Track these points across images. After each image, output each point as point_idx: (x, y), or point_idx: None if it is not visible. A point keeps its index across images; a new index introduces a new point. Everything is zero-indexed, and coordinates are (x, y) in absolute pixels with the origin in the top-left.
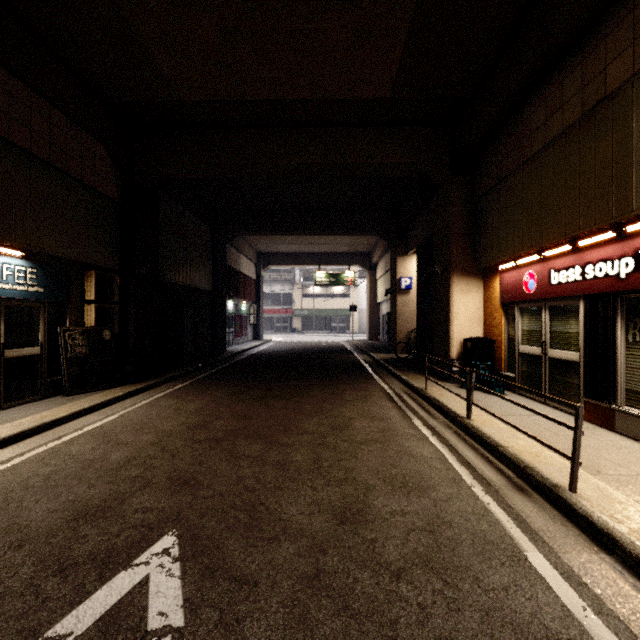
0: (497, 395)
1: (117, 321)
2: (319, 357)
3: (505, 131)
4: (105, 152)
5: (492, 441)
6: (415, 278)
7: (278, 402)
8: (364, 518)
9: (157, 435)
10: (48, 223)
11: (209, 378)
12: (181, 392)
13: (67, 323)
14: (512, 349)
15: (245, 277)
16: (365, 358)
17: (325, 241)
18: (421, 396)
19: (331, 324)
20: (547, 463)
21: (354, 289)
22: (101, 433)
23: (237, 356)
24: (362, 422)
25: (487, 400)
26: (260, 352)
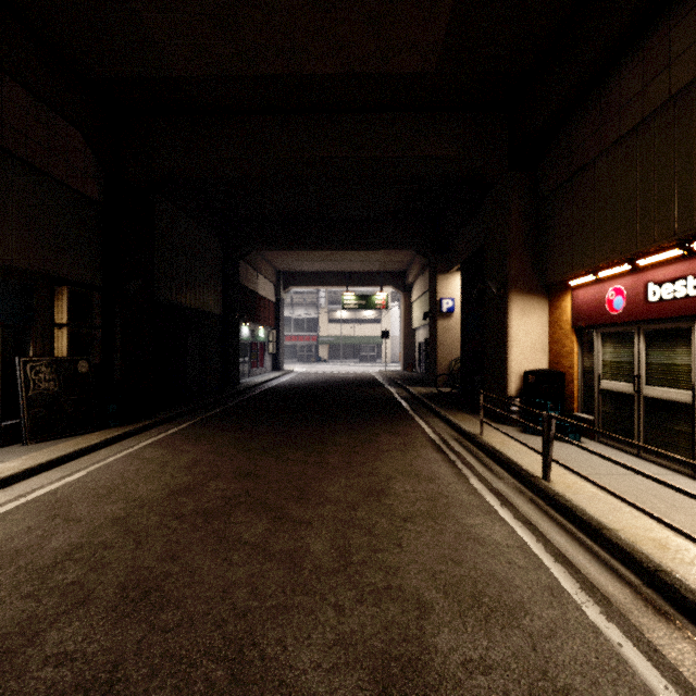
0: (594, 452)
1: (99, 349)
2: (347, 391)
3: (581, 110)
4: (82, 141)
5: (591, 519)
6: (458, 299)
7: (295, 452)
8: (422, 679)
9: (126, 505)
10: (1, 224)
11: (214, 418)
12: (175, 438)
13: (30, 352)
14: (588, 384)
15: (263, 299)
16: (401, 392)
17: (354, 258)
18: (475, 444)
19: (360, 353)
20: (685, 560)
21: (386, 313)
22: (51, 502)
23: (252, 390)
24: (404, 483)
25: (562, 450)
26: (279, 385)
